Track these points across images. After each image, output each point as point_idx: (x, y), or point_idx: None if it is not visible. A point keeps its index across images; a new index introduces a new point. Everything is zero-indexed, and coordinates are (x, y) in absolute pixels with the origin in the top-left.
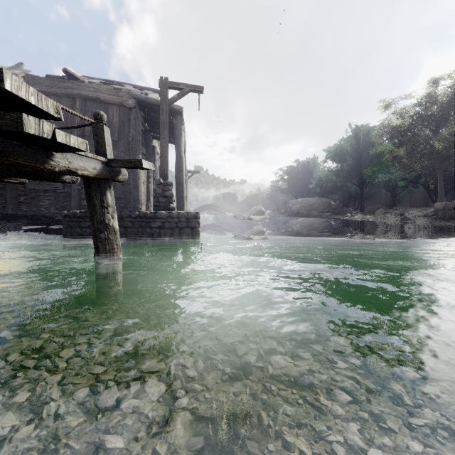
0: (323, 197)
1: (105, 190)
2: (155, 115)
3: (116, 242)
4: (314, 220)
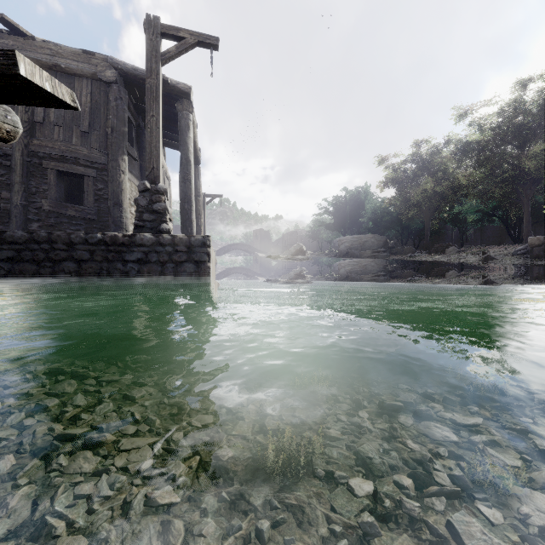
0: (378, 233)
1: None
2: None
3: None
4: (368, 262)
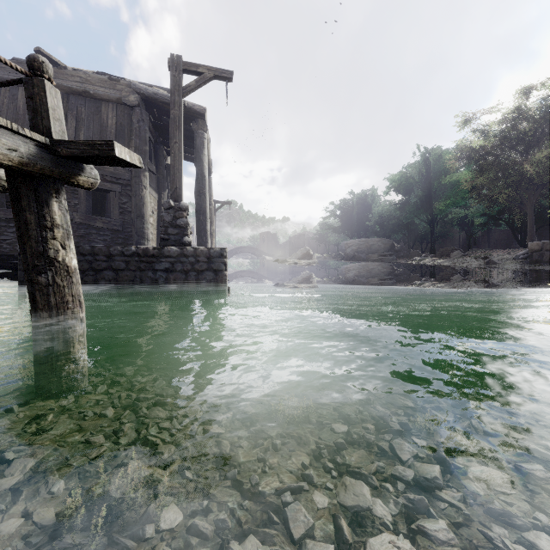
0: (384, 237)
1: (48, 198)
2: (168, 120)
3: (72, 290)
4: (374, 265)
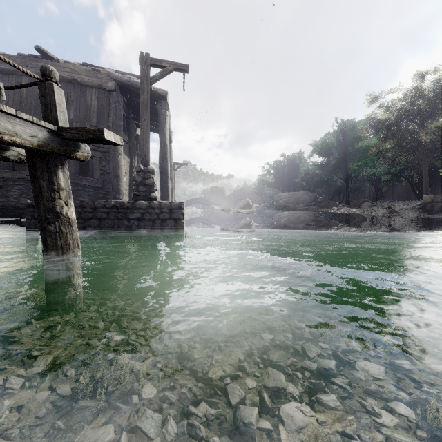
0: (309, 191)
1: (56, 169)
2: (138, 100)
3: (72, 235)
4: (301, 213)
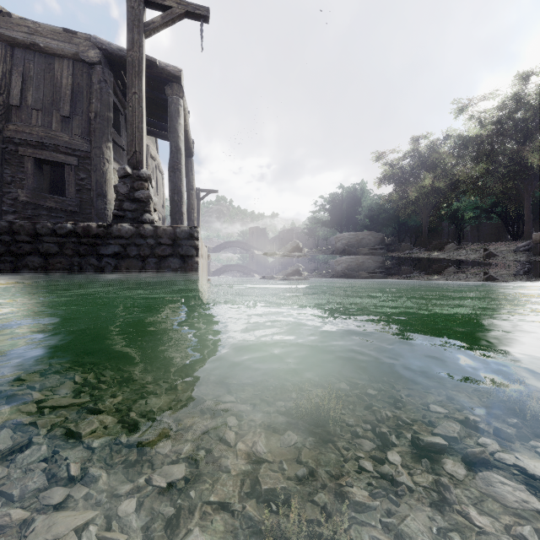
0: (374, 231)
1: None
2: None
3: None
4: (365, 259)
